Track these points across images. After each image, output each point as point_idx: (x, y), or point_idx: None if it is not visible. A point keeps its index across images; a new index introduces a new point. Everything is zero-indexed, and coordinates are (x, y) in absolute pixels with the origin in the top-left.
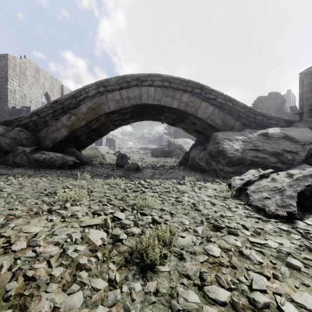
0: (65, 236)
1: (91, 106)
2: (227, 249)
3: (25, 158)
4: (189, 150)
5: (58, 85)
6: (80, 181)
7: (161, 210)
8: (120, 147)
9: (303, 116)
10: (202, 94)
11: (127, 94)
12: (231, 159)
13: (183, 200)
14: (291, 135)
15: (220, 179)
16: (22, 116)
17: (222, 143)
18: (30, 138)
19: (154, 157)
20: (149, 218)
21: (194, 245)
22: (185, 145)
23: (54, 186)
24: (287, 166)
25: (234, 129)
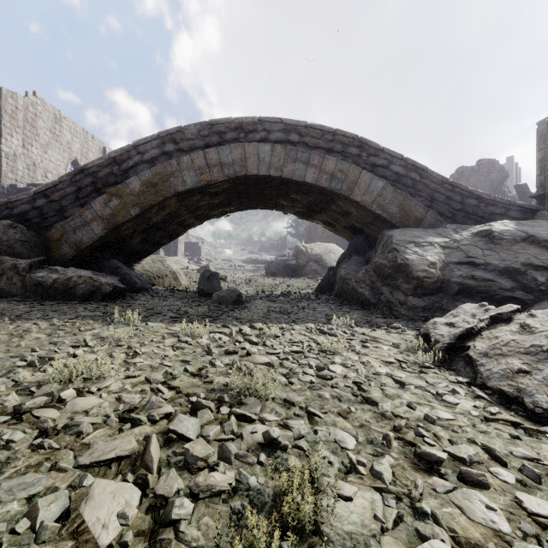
0: (20, 506)
1: (149, 180)
2: (476, 545)
3: (17, 279)
4: (337, 264)
5: (97, 146)
6: (116, 329)
7: (286, 403)
8: (209, 258)
9: (546, 202)
10: (362, 158)
11: (219, 156)
12: (422, 281)
13: (334, 375)
14: (540, 235)
15: (401, 321)
16: (16, 199)
17: (402, 251)
18: (31, 241)
19: (270, 276)
20: (259, 431)
21: (381, 532)
22: (325, 255)
23: (58, 342)
24: (535, 296)
25: (423, 225)
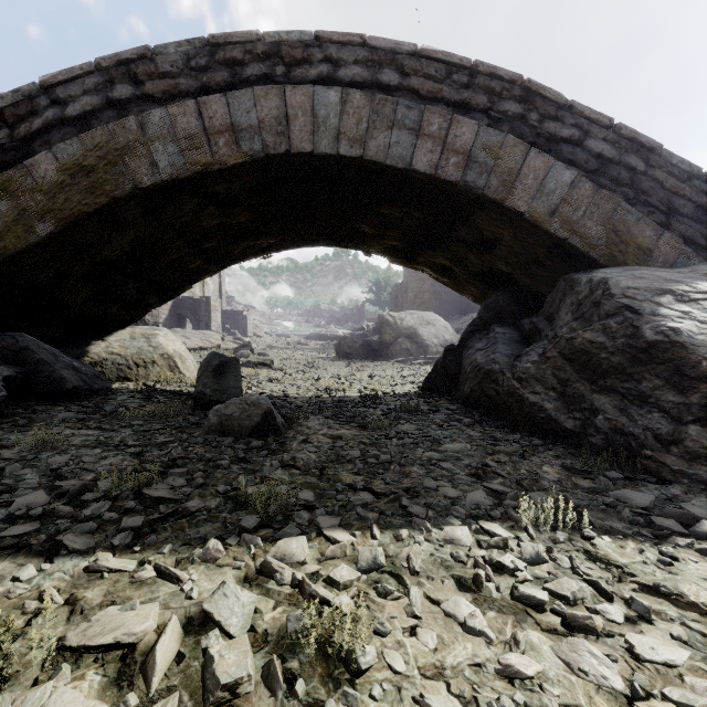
0: None
1: (76, 159)
2: None
3: None
4: (461, 341)
5: None
6: None
7: None
8: (258, 333)
9: None
10: (530, 122)
11: (231, 112)
12: None
13: None
14: None
15: (688, 496)
16: None
17: (649, 311)
18: None
19: (342, 358)
20: None
21: None
22: (422, 328)
23: None
24: None
25: (652, 262)
